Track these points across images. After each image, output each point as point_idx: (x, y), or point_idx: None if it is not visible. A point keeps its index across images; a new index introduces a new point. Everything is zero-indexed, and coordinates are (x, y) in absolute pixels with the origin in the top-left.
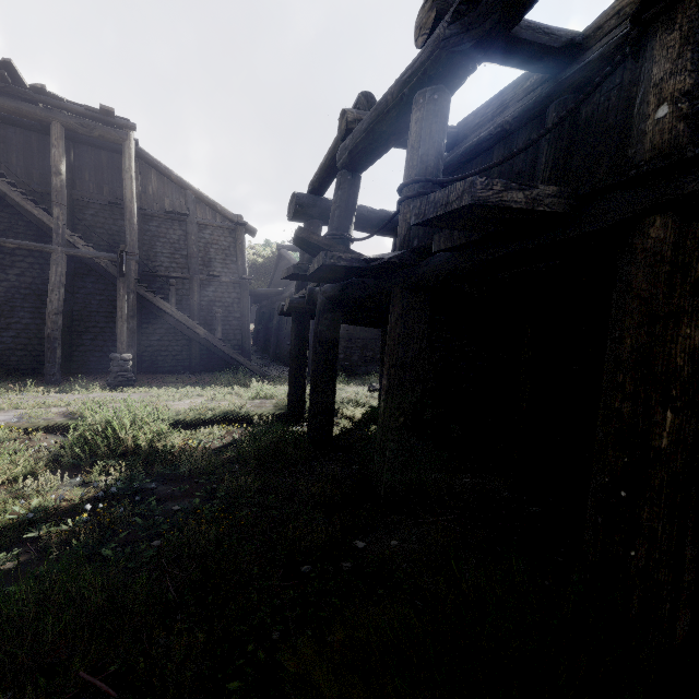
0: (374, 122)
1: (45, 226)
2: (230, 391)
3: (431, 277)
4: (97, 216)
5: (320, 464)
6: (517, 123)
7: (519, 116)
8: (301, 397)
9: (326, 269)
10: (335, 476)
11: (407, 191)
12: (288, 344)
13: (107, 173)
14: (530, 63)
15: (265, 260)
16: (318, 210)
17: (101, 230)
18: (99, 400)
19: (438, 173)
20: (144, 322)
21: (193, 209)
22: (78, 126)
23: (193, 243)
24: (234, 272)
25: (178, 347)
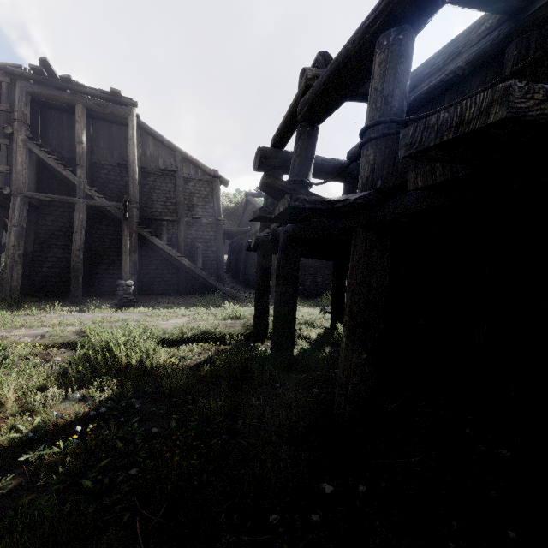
0: (333, 73)
1: (72, 183)
2: (208, 311)
3: (400, 217)
4: (109, 175)
5: (283, 386)
6: (471, 68)
7: (473, 60)
8: (265, 319)
9: (290, 211)
10: (298, 401)
11: (371, 133)
12: (254, 272)
13: (117, 141)
14: (491, 3)
15: (236, 205)
16: (279, 161)
17: (112, 185)
18: (106, 319)
19: (402, 113)
20: (144, 255)
21: (180, 166)
22: (94, 105)
23: (180, 193)
24: (211, 215)
25: (169, 275)
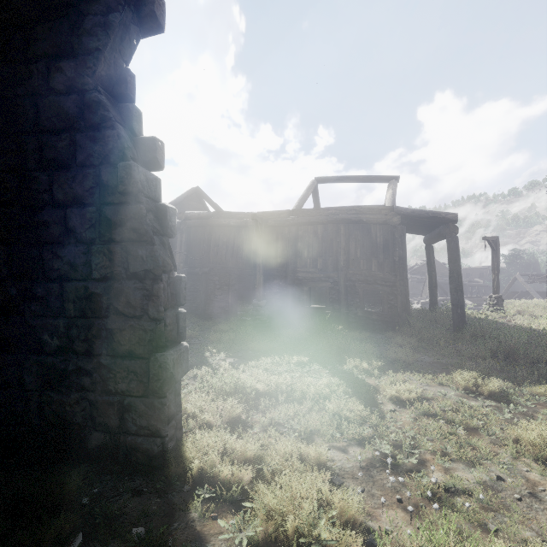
0: None
1: None
2: None
3: None
4: None
5: None
6: None
7: None
8: None
9: None
10: None
11: None
12: None
13: None
14: None
15: None
16: None
17: None
18: None
19: None
20: None
21: None
22: None
23: None
24: None
25: None
